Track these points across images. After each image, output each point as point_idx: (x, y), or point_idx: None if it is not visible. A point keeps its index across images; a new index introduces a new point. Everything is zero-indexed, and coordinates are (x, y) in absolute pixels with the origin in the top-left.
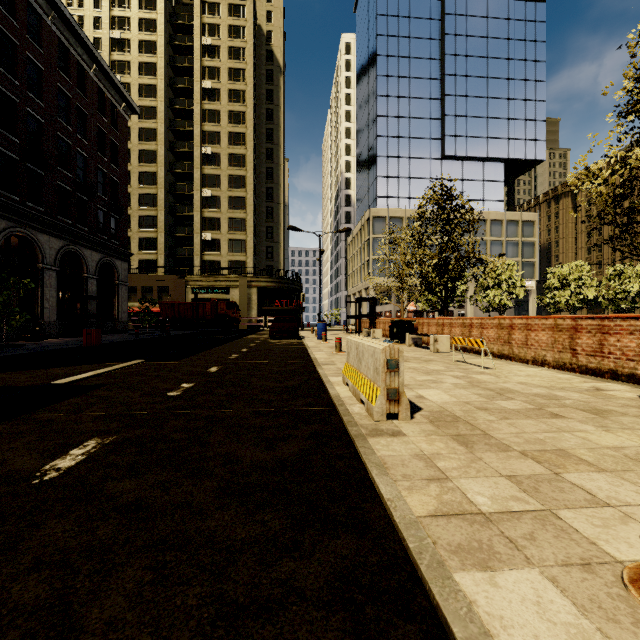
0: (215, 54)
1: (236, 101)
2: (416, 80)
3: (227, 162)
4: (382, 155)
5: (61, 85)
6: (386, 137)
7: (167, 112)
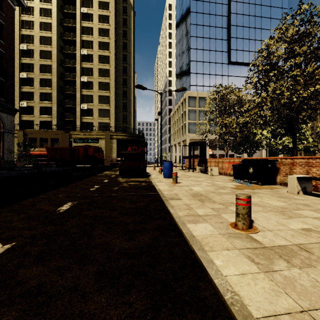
0: None
1: (103, 22)
2: (213, 16)
3: (97, 60)
4: (193, 60)
5: None
6: (196, 49)
7: (59, 27)
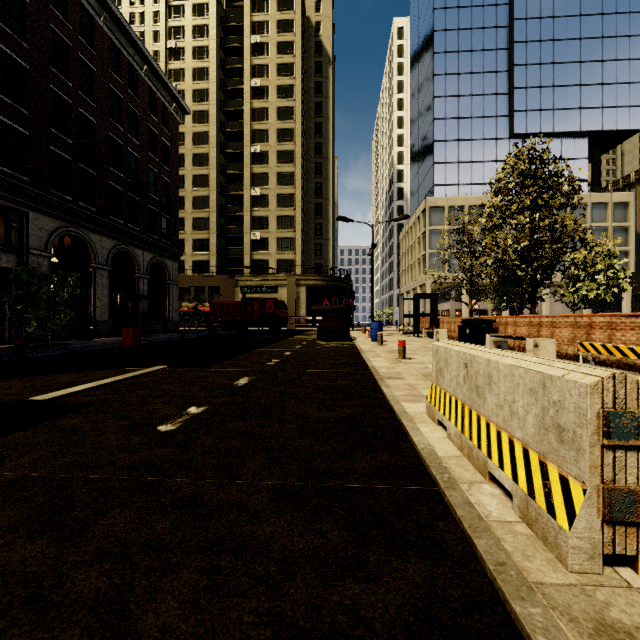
0: (264, 51)
1: (284, 97)
2: (479, 53)
3: (276, 159)
4: (440, 139)
5: (113, 86)
6: (444, 119)
7: (218, 115)
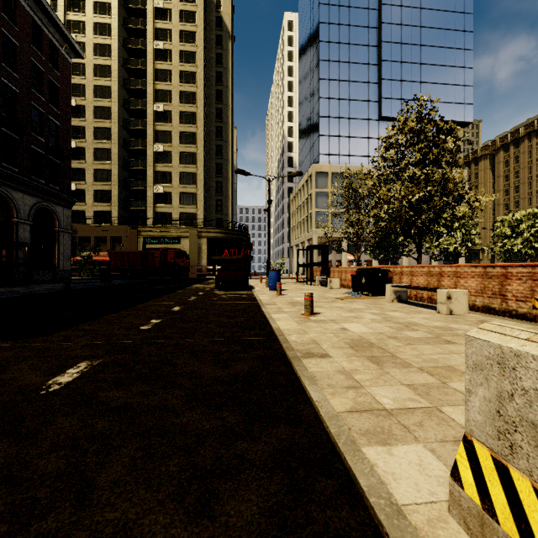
0: (167, 17)
1: (187, 62)
2: (355, 46)
3: (178, 119)
4: (324, 115)
5: None
6: (328, 99)
7: (121, 71)
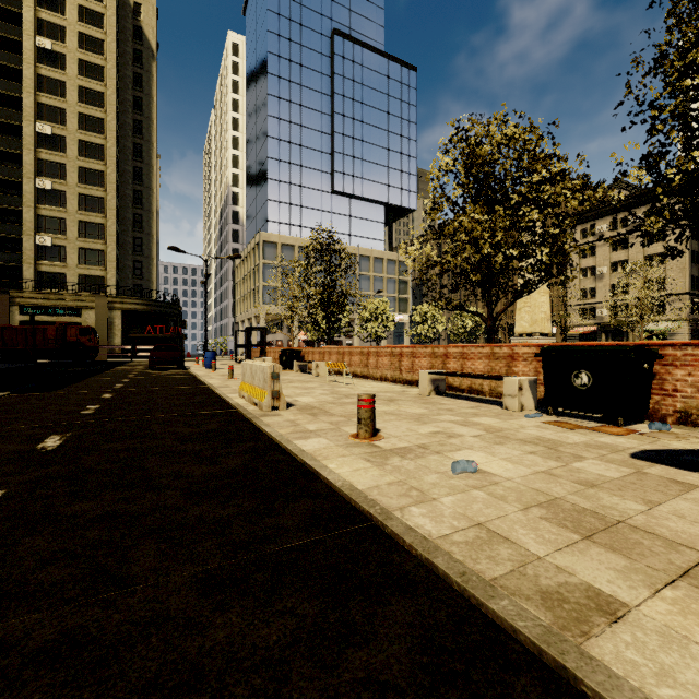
0: (58, 8)
1: (90, 76)
2: (308, 110)
3: (77, 150)
4: (273, 178)
5: None
6: (278, 160)
7: None
